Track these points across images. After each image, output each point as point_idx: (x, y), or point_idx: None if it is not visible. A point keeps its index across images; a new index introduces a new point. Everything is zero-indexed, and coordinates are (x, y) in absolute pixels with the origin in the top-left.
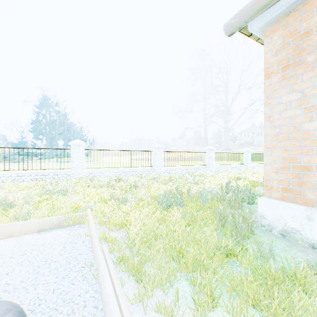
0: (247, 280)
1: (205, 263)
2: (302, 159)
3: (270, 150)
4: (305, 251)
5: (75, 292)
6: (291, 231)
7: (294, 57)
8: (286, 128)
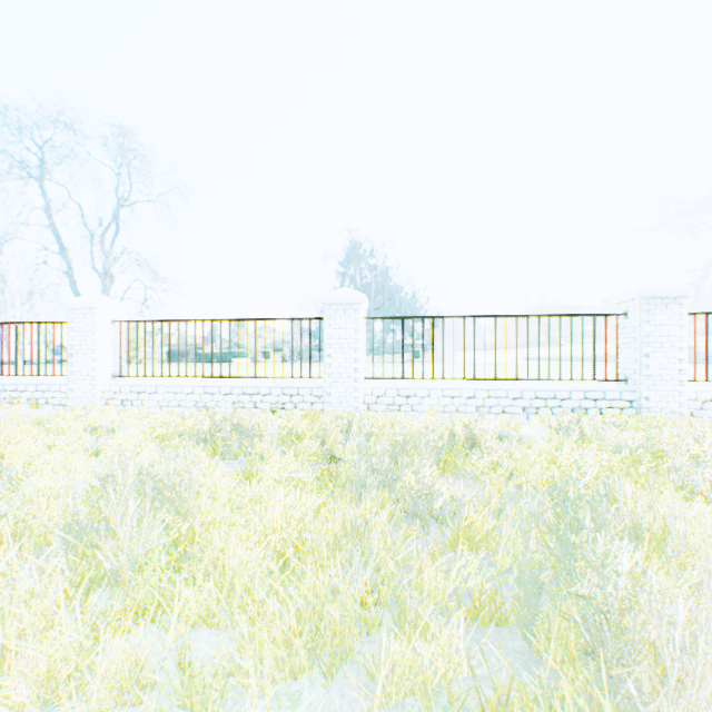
0: None
1: None
2: None
3: None
4: None
5: None
6: None
7: None
8: None
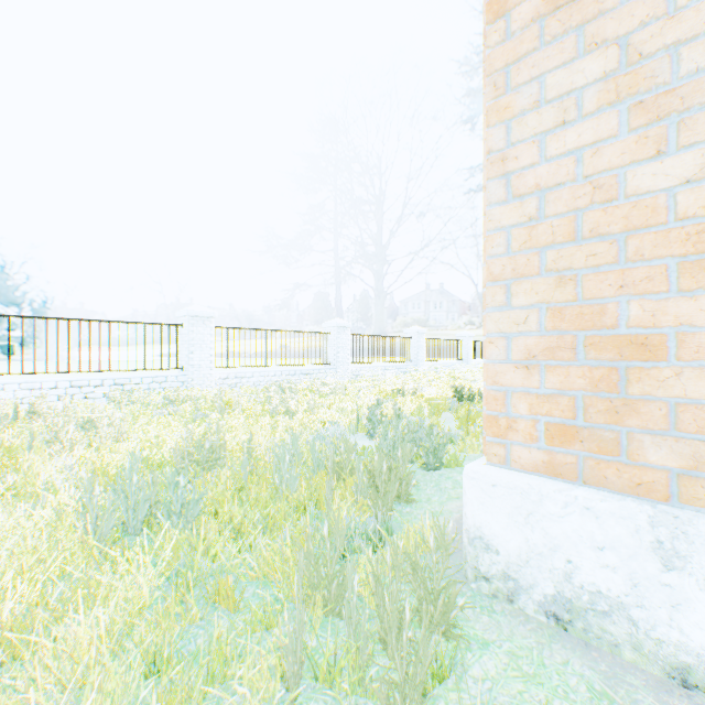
0: None
1: None
2: (625, 311)
3: (505, 285)
4: None
5: None
6: (595, 607)
7: None
8: (565, 192)
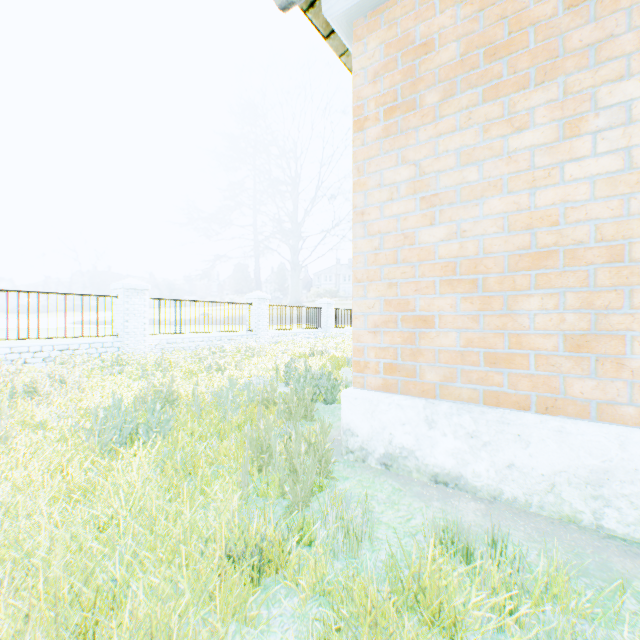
0: None
1: None
2: (419, 302)
3: (364, 285)
4: (426, 496)
5: None
6: (402, 454)
7: (406, 91)
8: (392, 237)
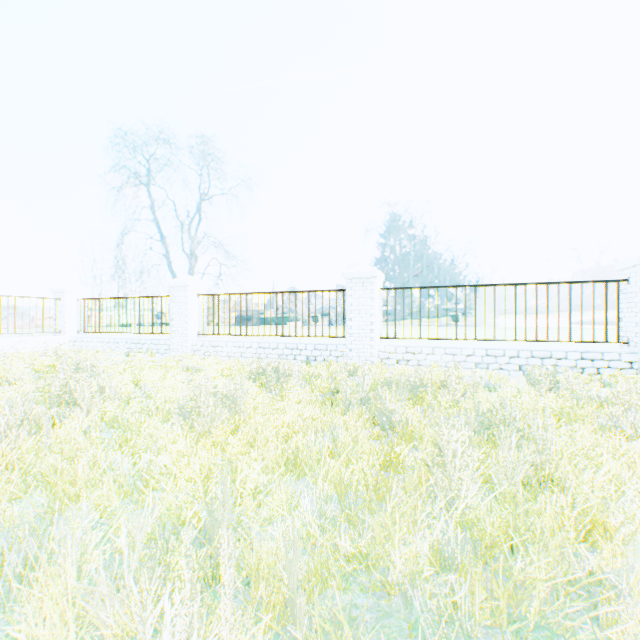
0: None
1: None
2: None
3: None
4: None
5: None
6: None
7: None
8: None
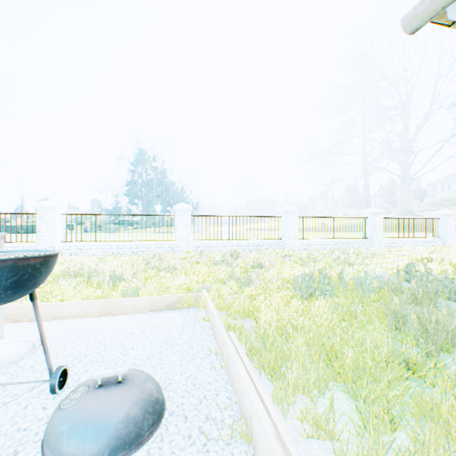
0: (444, 407)
1: (373, 373)
2: None
3: None
4: None
5: (203, 379)
6: None
7: None
8: None
